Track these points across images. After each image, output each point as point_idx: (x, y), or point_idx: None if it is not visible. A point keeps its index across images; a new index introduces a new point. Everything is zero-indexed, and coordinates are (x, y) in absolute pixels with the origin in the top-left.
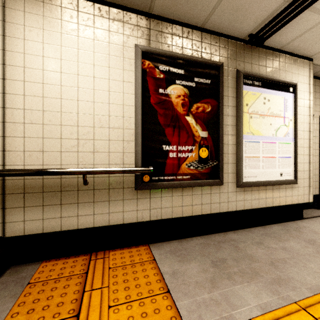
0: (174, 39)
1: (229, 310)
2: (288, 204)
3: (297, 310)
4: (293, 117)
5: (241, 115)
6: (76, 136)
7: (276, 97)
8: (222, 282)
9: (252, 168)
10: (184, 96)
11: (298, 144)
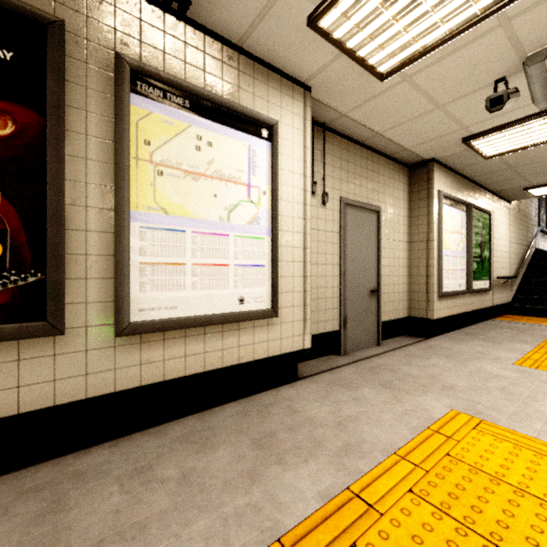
0: None
1: None
2: (259, 359)
3: None
4: (270, 187)
5: (124, 164)
6: None
7: (229, 141)
8: None
9: (163, 290)
10: None
11: (282, 241)
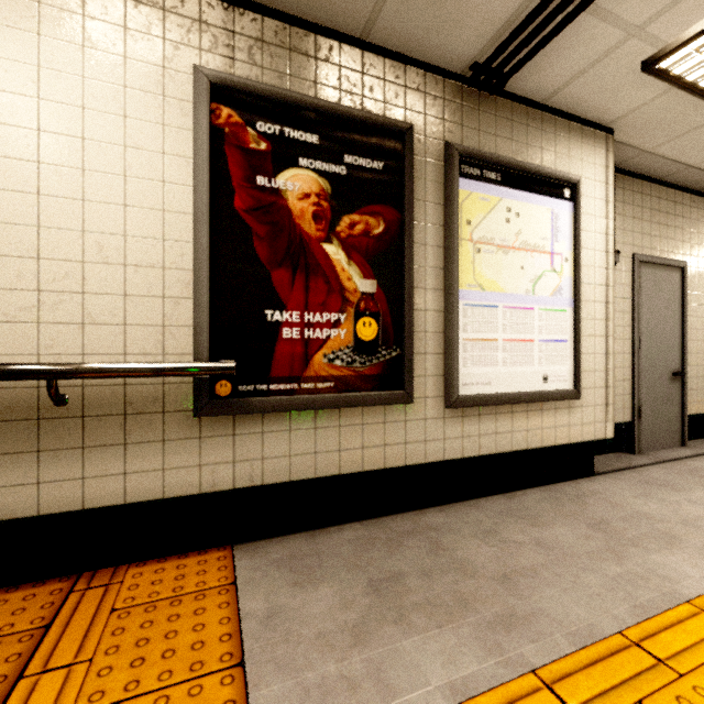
0: (295, 61)
1: (377, 701)
2: (560, 444)
3: (532, 691)
4: (572, 253)
5: (454, 246)
6: (35, 284)
7: (534, 208)
8: (379, 632)
9: (480, 365)
10: (319, 197)
11: (583, 312)
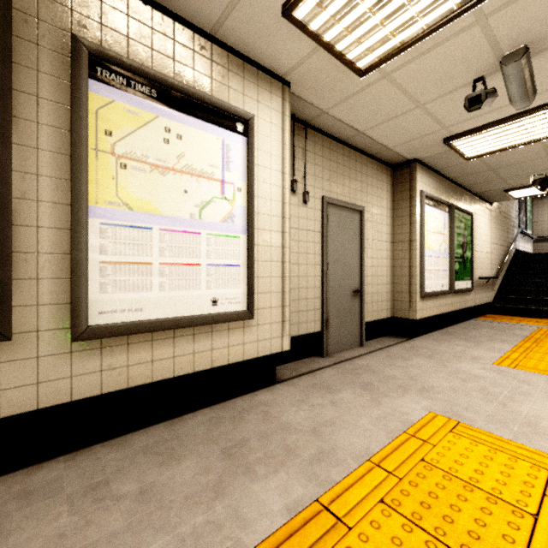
0: None
1: None
2: (234, 362)
3: None
4: (246, 184)
5: (82, 155)
6: None
7: (201, 134)
8: None
9: (127, 291)
10: None
11: (259, 240)
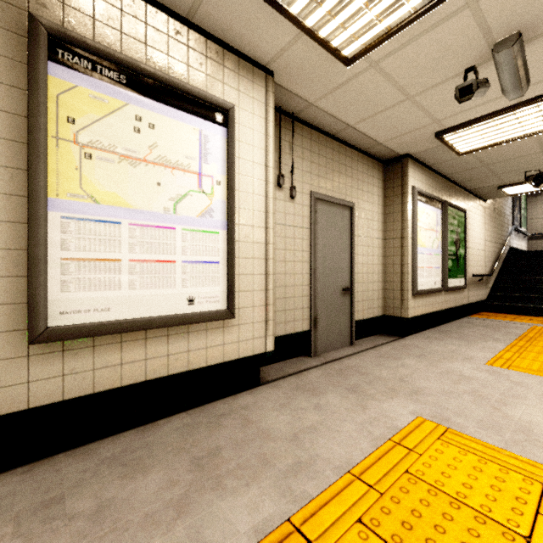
0: None
1: None
2: (213, 364)
3: None
4: (226, 177)
5: (39, 143)
6: None
7: (176, 123)
8: None
9: (92, 289)
10: None
11: (240, 235)
